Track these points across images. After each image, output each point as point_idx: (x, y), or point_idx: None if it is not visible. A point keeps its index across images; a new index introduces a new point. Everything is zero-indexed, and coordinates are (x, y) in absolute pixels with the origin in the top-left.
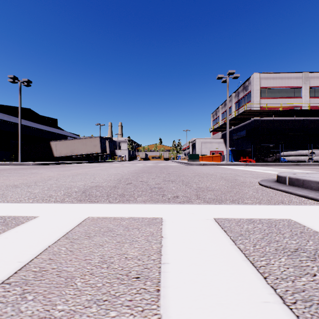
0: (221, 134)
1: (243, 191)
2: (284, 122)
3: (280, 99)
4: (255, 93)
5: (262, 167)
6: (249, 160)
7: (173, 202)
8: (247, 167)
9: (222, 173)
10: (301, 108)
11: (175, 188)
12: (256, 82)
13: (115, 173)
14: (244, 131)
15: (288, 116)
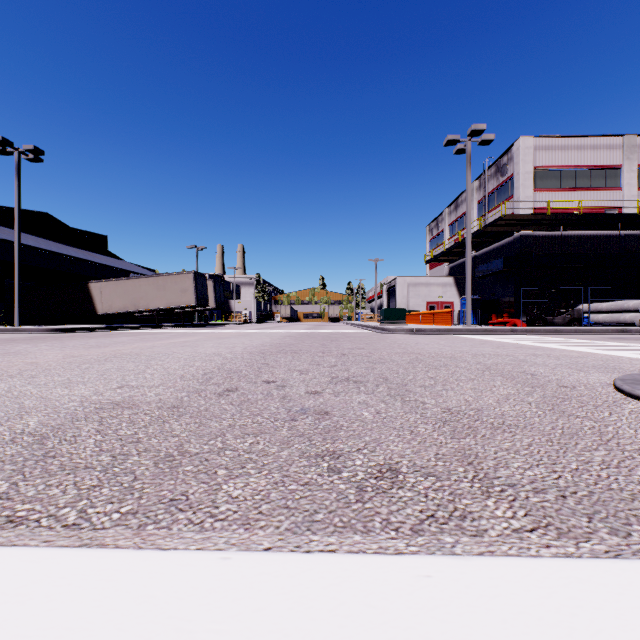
0: (448, 268)
1: (621, 433)
2: (585, 242)
3: (576, 193)
4: (523, 179)
5: (550, 337)
6: (513, 321)
7: (388, 528)
8: (517, 337)
9: (476, 354)
10: (620, 211)
11: (371, 415)
12: (526, 157)
13: (209, 354)
14: (500, 261)
15: (594, 228)
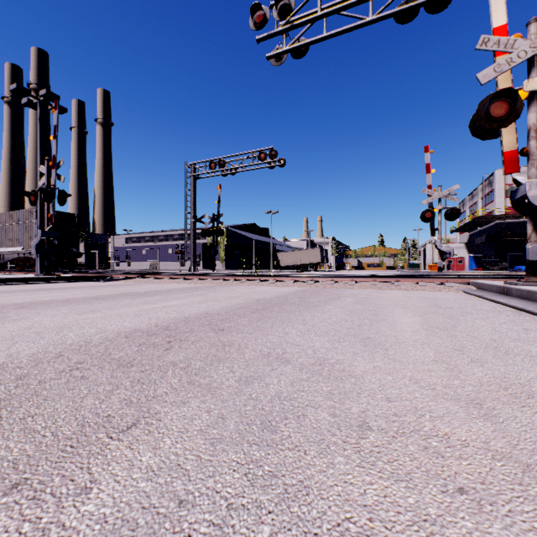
0: (468, 235)
1: None
2: None
3: None
4: (498, 192)
5: None
6: (481, 269)
7: None
8: None
9: None
10: None
11: None
12: (500, 180)
13: None
14: (484, 236)
15: None
